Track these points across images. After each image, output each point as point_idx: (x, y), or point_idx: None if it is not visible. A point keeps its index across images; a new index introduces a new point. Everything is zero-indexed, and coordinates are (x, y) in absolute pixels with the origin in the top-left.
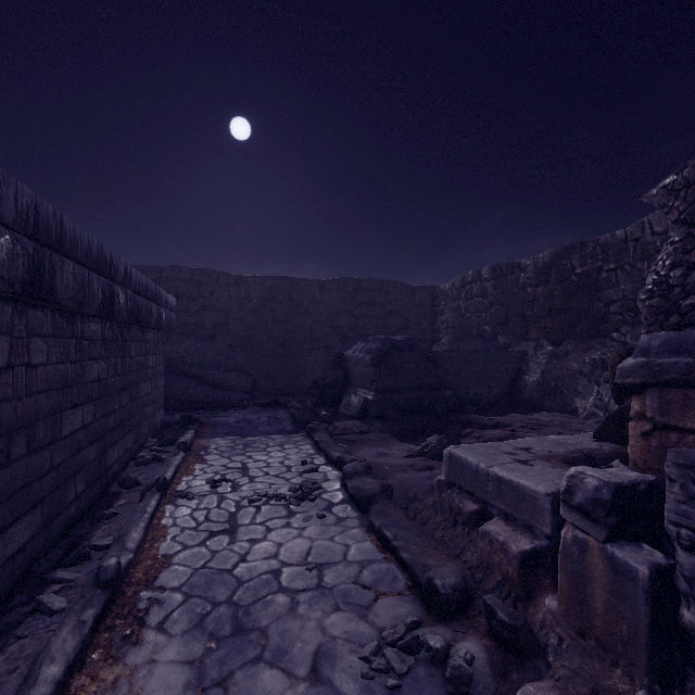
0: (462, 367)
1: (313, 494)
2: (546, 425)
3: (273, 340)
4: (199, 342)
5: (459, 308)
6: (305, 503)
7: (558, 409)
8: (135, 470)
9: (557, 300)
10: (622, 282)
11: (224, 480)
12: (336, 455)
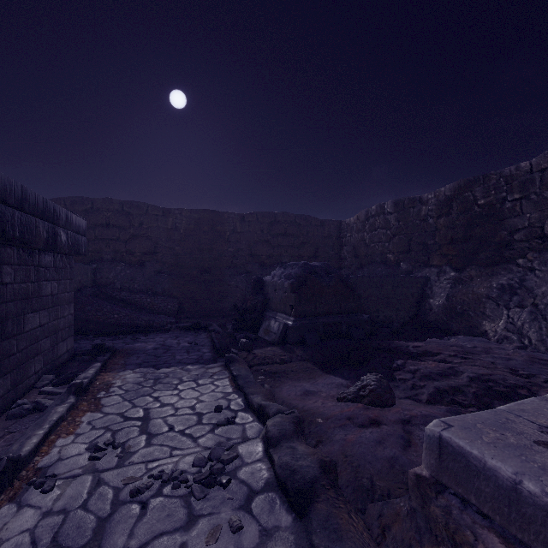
0: (373, 291)
1: (226, 471)
2: (472, 352)
3: (198, 267)
4: (128, 268)
5: (364, 239)
6: (214, 491)
7: (466, 332)
8: (0, 428)
9: (459, 229)
10: (528, 211)
11: (110, 444)
12: (256, 400)
